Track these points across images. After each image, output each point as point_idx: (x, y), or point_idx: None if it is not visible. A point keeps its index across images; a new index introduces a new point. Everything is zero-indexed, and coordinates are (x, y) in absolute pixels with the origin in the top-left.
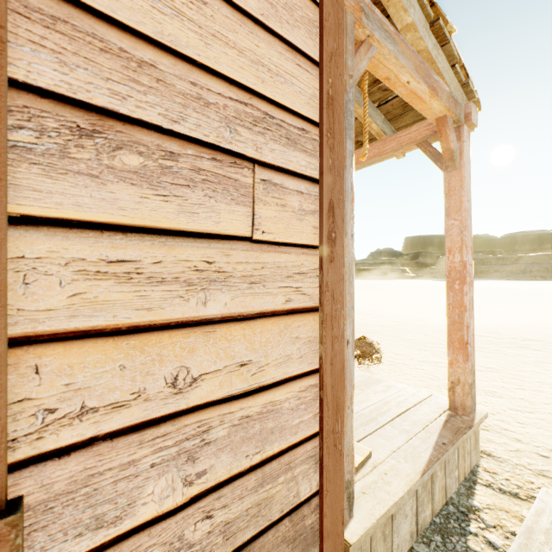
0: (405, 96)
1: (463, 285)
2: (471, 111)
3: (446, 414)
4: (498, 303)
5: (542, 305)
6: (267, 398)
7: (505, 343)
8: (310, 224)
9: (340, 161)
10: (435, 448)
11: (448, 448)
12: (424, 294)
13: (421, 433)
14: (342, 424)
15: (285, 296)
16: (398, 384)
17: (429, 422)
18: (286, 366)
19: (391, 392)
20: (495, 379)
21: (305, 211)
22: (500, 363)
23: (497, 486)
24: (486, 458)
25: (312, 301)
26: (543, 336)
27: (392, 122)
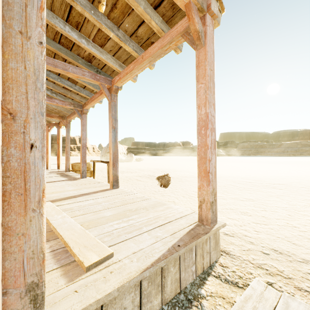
0: None
1: (206, 130)
2: (211, 2)
3: (195, 224)
4: (266, 166)
5: (290, 167)
6: None
7: (263, 186)
8: None
9: None
10: (169, 249)
11: (179, 249)
12: (227, 163)
13: (167, 238)
14: None
15: None
16: (176, 206)
17: (178, 230)
18: None
19: (166, 211)
20: (250, 205)
21: None
22: (256, 196)
23: (224, 276)
24: (225, 256)
25: None
26: (286, 182)
27: (169, 23)
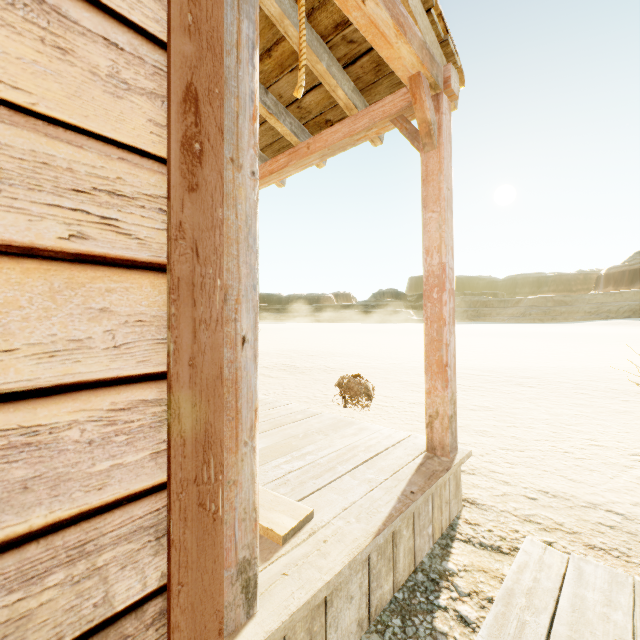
0: (364, 28)
1: (442, 293)
2: (451, 75)
3: (422, 456)
4: (499, 344)
5: (539, 345)
6: (10, 418)
7: (502, 381)
8: (144, 114)
9: (213, 28)
10: (401, 500)
11: (416, 497)
12: None
13: (387, 481)
14: (219, 469)
15: (70, 226)
16: (374, 425)
17: (400, 467)
18: (73, 360)
19: (362, 435)
20: (488, 418)
21: (129, 85)
22: (495, 401)
23: (478, 540)
24: (469, 507)
25: (148, 252)
26: (538, 374)
27: (365, 93)
